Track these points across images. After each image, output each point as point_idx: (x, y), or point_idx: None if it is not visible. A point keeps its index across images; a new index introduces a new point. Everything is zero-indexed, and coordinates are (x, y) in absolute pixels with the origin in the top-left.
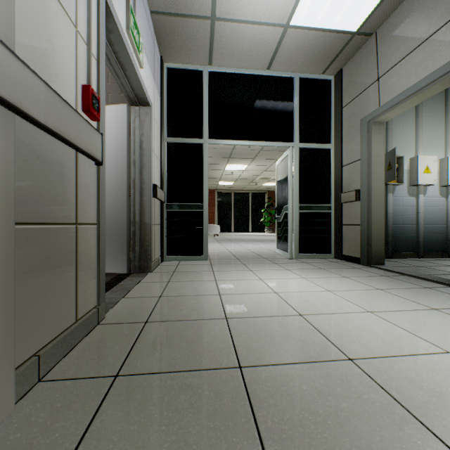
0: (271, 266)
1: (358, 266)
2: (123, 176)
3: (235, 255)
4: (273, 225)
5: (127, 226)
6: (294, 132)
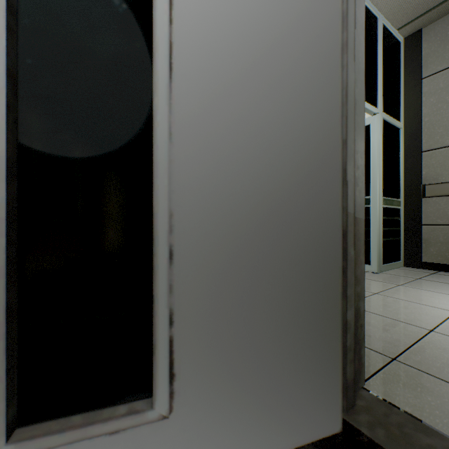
0: (433, 295)
1: None
2: (328, 12)
3: None
4: None
5: (337, 229)
6: (379, 95)
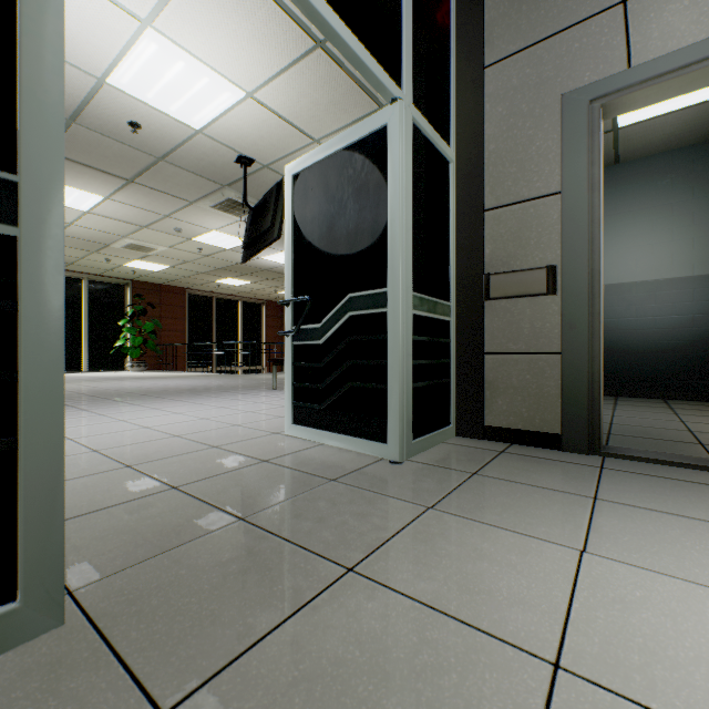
0: (497, 547)
1: (576, 456)
2: None
3: (183, 488)
4: (145, 354)
5: None
6: (406, 62)
